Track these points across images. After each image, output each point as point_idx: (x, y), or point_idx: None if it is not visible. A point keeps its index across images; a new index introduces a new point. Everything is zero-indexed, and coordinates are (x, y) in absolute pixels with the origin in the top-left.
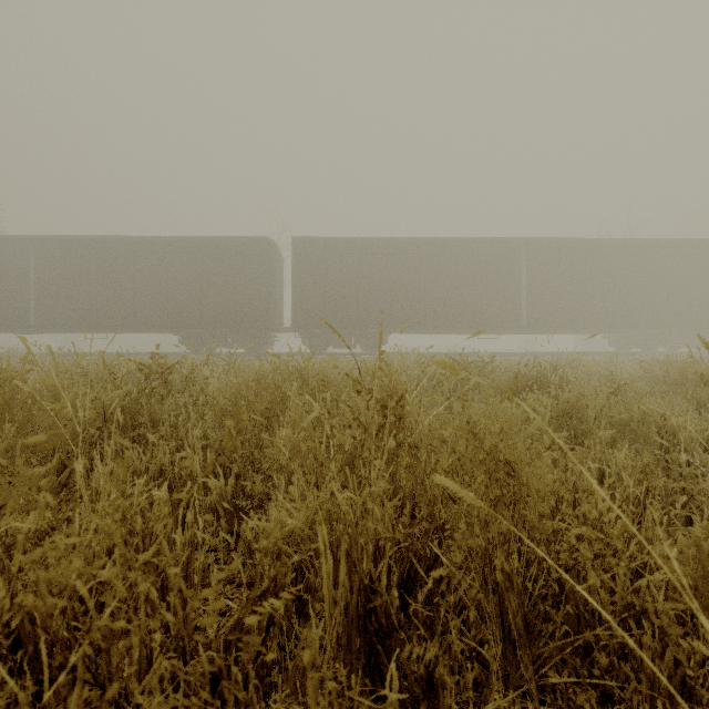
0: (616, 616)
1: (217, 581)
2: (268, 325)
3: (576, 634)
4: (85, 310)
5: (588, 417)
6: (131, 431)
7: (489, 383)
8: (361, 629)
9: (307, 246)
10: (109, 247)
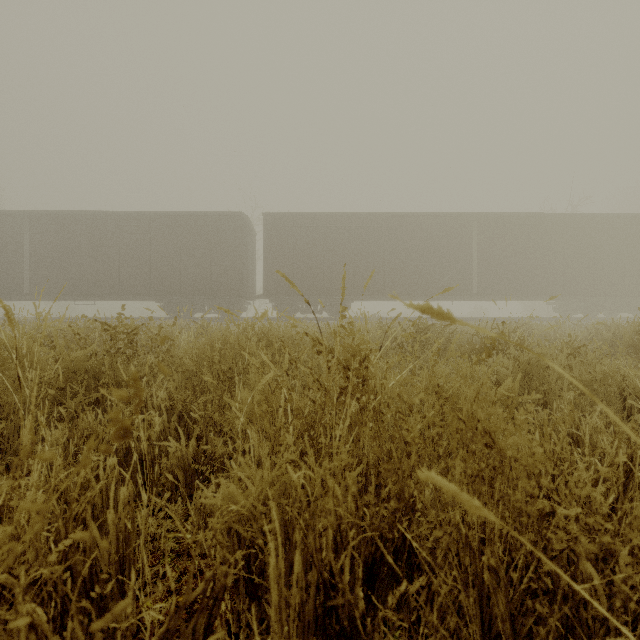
0: (614, 610)
1: (170, 552)
2: (241, 292)
3: (565, 627)
4: (75, 279)
5: (550, 378)
6: (95, 392)
7: (499, 336)
8: (319, 632)
9: (277, 220)
10: (96, 221)
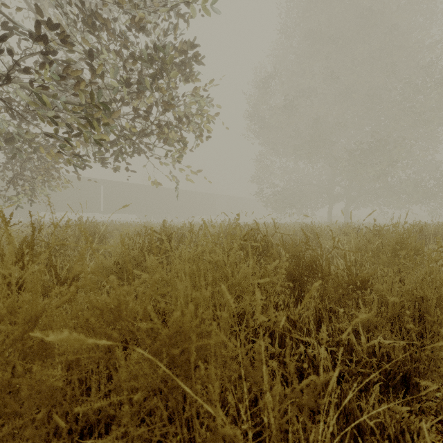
0: None
1: None
2: None
3: None
4: None
5: None
6: None
7: None
8: None
9: None
10: None
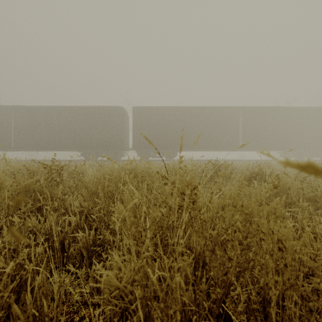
0: None
1: (76, 303)
2: (121, 147)
3: None
4: (37, 140)
5: (291, 194)
6: (39, 202)
7: None
8: None
9: (139, 110)
10: (47, 111)
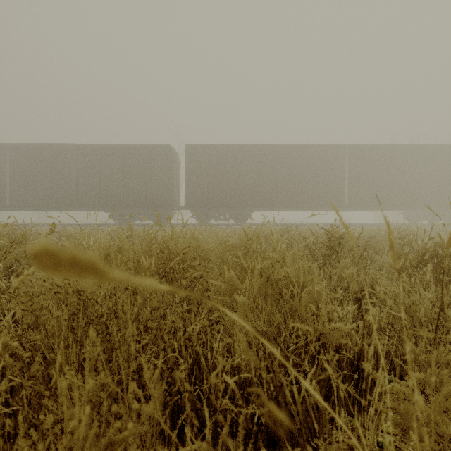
0: None
1: None
2: (169, 205)
3: None
4: (44, 195)
5: None
6: None
7: None
8: None
9: (195, 150)
10: (59, 151)
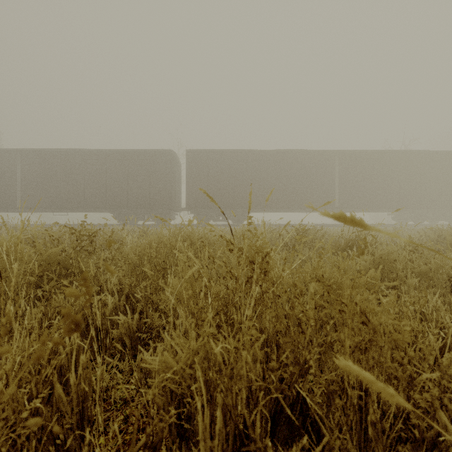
0: None
1: (119, 399)
2: (171, 206)
3: None
4: (53, 197)
5: (397, 268)
6: (65, 278)
7: (410, 241)
8: None
9: (196, 155)
10: (68, 156)
